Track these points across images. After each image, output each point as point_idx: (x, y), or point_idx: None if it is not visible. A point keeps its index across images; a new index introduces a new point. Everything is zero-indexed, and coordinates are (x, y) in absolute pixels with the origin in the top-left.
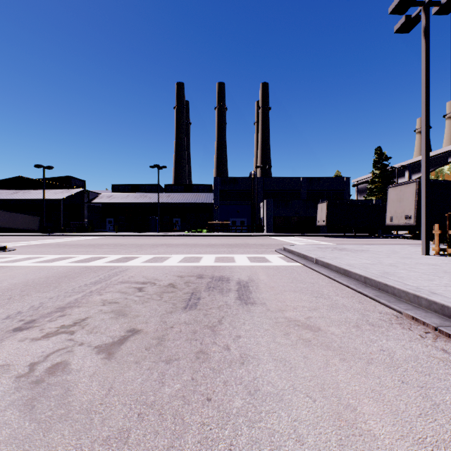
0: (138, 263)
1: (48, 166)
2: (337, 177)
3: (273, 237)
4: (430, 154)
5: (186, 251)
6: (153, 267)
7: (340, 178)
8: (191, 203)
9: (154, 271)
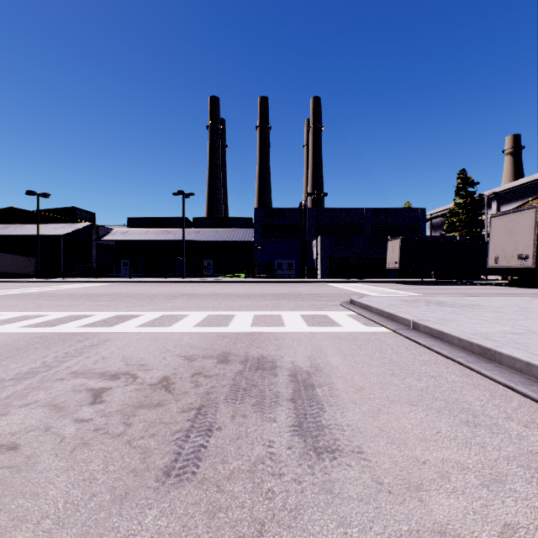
0: (131, 328)
1: (44, 193)
2: (410, 209)
3: (330, 284)
4: (525, 180)
5: (213, 305)
6: (151, 336)
7: (413, 210)
8: (226, 241)
9: (149, 345)
